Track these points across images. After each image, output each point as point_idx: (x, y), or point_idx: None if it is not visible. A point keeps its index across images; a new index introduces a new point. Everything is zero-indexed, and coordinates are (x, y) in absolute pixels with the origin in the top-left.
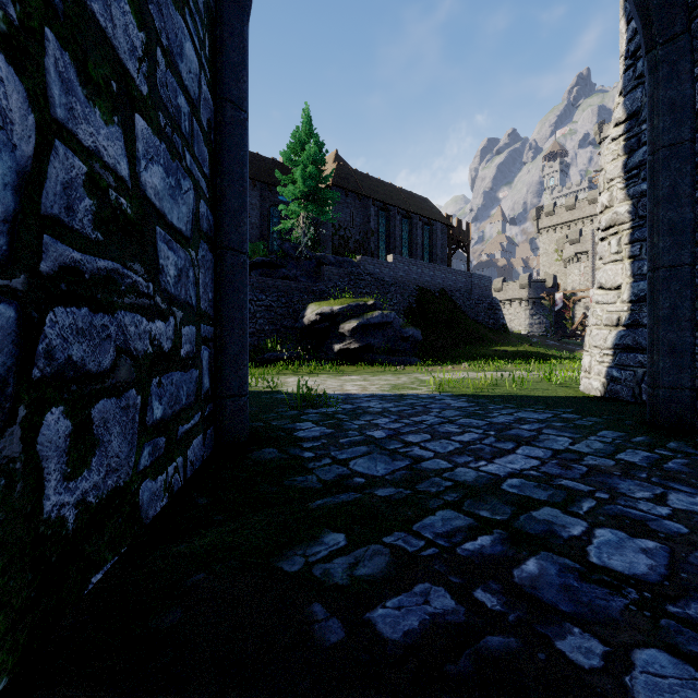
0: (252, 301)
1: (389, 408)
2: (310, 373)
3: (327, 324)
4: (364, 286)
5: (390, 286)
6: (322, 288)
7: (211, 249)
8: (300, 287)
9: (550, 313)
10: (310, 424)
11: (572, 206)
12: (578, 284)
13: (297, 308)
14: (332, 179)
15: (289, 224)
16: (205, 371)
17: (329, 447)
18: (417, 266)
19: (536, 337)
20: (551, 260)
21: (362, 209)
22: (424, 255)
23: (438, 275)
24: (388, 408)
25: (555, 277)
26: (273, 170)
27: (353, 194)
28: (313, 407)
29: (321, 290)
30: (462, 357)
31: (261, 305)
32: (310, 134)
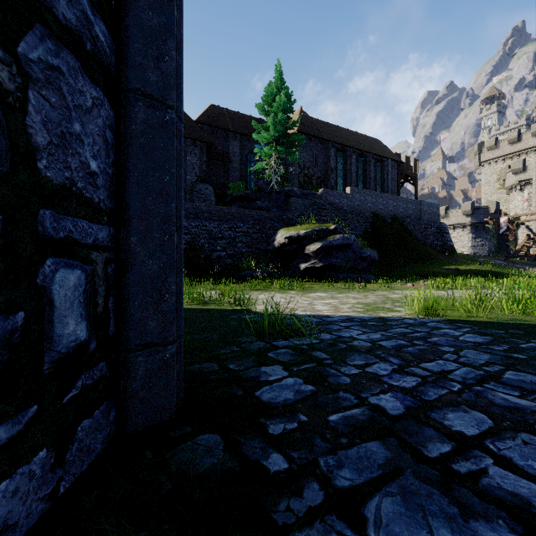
0: (232, 228)
1: (380, 341)
2: (279, 289)
3: (294, 246)
4: (326, 214)
5: (348, 214)
6: (290, 216)
7: (96, 79)
8: (271, 216)
9: (494, 236)
10: (279, 371)
11: (514, 139)
12: (521, 209)
13: (269, 233)
14: (297, 127)
15: (262, 164)
16: (67, 309)
17: (314, 439)
18: (371, 196)
19: (482, 257)
20: (492, 188)
21: (323, 151)
22: (377, 188)
23: (391, 203)
24: (378, 341)
25: (498, 203)
26: (250, 124)
27: (316, 139)
28: (283, 336)
29: (289, 218)
30: (416, 275)
31: (239, 232)
32: (279, 89)
